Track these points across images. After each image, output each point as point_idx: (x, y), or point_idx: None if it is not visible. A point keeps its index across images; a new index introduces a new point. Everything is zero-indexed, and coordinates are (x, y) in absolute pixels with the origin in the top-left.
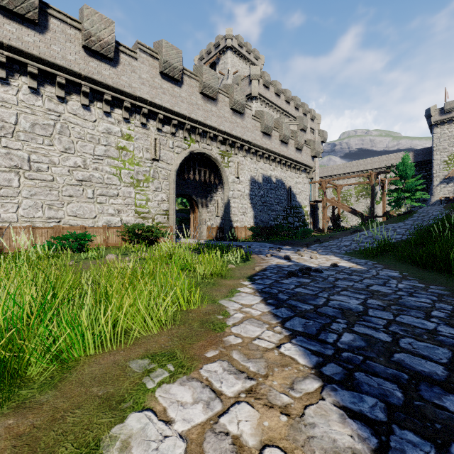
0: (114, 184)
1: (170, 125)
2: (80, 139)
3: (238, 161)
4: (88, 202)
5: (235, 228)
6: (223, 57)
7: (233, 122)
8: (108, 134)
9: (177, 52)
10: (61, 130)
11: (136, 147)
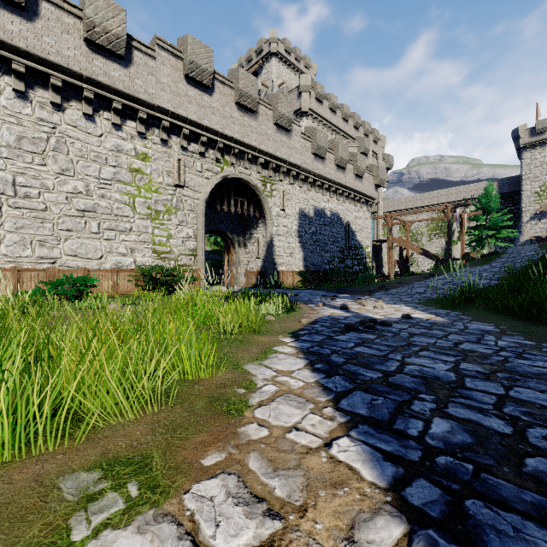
0: (126, 215)
1: (198, 142)
2: (82, 158)
3: (284, 189)
4: (92, 238)
5: (280, 272)
6: (267, 65)
7: (277, 141)
8: (119, 152)
9: (207, 51)
10: (56, 146)
11: (154, 170)
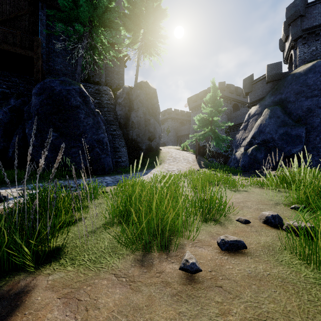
0: None
1: None
2: None
3: None
4: None
5: None
6: None
7: None
8: None
9: None
10: None
11: None
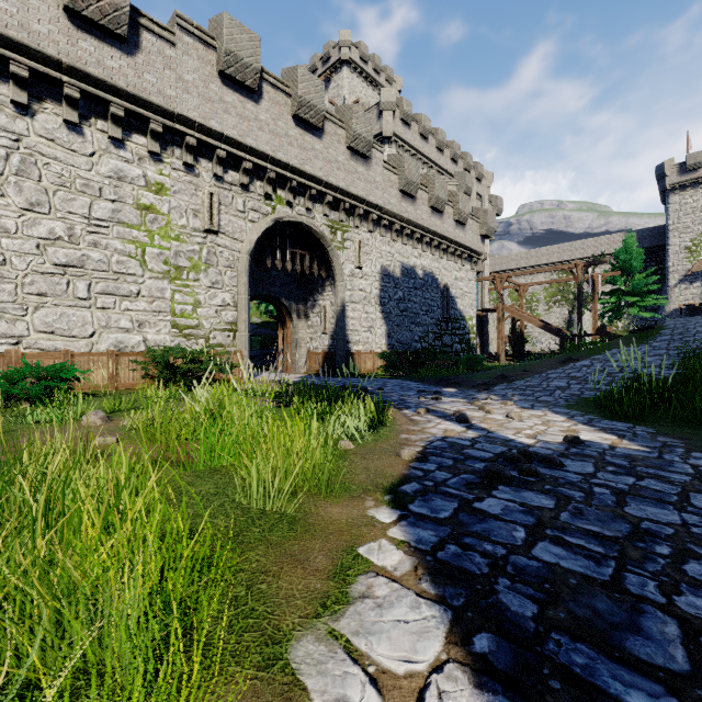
0: (131, 273)
1: (239, 170)
2: (62, 187)
3: (361, 239)
4: (78, 306)
5: (356, 353)
6: (336, 77)
7: (351, 171)
8: (120, 180)
9: (251, 39)
10: (21, 168)
11: (174, 208)
